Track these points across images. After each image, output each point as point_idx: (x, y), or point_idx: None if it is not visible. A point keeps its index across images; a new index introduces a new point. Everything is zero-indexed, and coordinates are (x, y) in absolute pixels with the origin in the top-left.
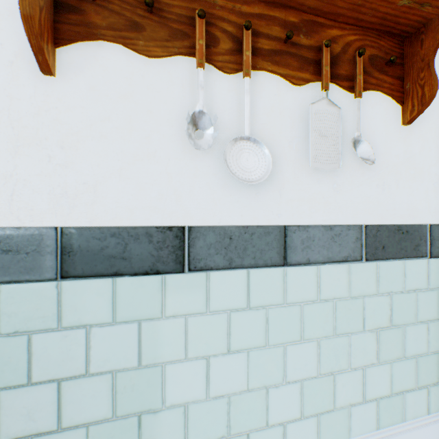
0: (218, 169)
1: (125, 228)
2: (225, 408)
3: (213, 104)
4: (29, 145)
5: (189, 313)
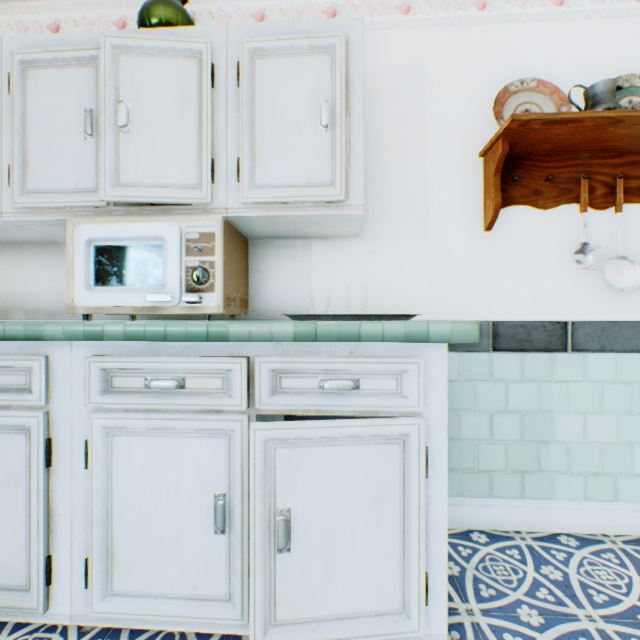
0: (592, 280)
1: (527, 322)
2: (597, 452)
3: (588, 234)
4: (474, 273)
5: (570, 381)
